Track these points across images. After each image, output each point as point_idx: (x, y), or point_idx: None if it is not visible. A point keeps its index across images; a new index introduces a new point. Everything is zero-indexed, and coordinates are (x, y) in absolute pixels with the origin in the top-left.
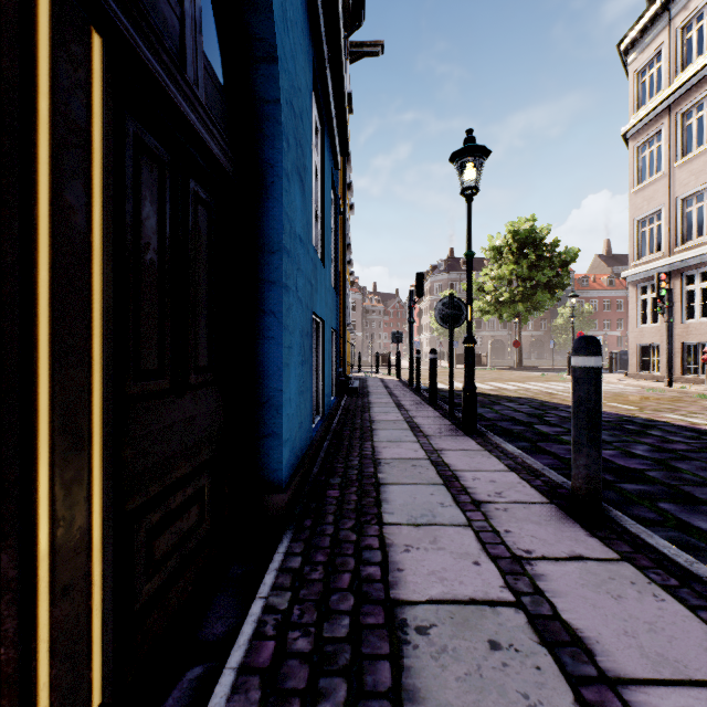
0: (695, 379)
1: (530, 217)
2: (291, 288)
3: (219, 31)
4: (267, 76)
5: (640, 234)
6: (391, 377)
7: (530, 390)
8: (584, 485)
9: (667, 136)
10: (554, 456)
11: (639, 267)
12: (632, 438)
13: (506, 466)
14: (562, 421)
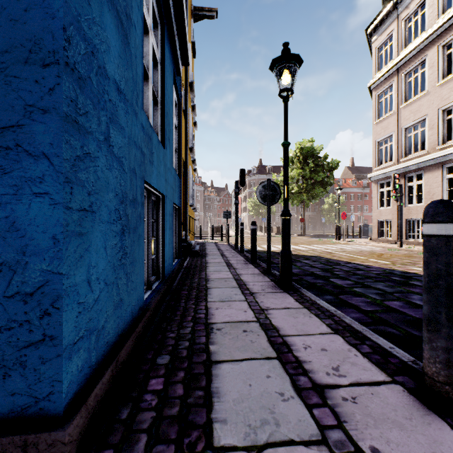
0: (413, 242)
1: (310, 139)
2: (91, 133)
3: None
4: None
5: (379, 150)
6: (222, 242)
7: (316, 250)
8: (444, 371)
9: (396, 88)
10: (357, 309)
11: (379, 171)
12: (403, 288)
13: (329, 327)
14: (348, 274)
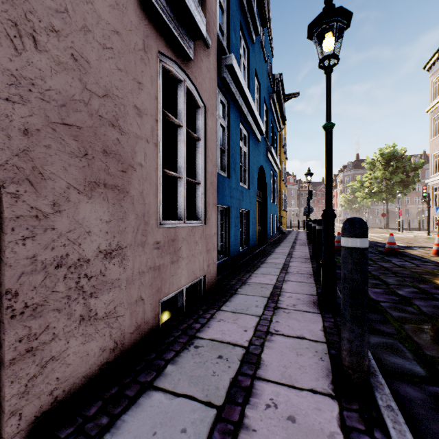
0: None
1: (392, 144)
2: (268, 213)
3: (260, 185)
4: (265, 188)
5: (434, 162)
6: (304, 230)
7: None
8: (309, 240)
9: None
10: None
11: (431, 179)
12: None
13: (307, 242)
14: None
